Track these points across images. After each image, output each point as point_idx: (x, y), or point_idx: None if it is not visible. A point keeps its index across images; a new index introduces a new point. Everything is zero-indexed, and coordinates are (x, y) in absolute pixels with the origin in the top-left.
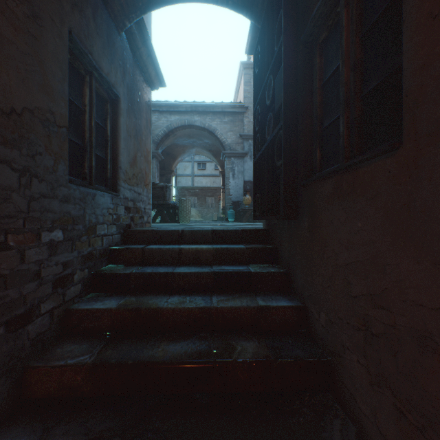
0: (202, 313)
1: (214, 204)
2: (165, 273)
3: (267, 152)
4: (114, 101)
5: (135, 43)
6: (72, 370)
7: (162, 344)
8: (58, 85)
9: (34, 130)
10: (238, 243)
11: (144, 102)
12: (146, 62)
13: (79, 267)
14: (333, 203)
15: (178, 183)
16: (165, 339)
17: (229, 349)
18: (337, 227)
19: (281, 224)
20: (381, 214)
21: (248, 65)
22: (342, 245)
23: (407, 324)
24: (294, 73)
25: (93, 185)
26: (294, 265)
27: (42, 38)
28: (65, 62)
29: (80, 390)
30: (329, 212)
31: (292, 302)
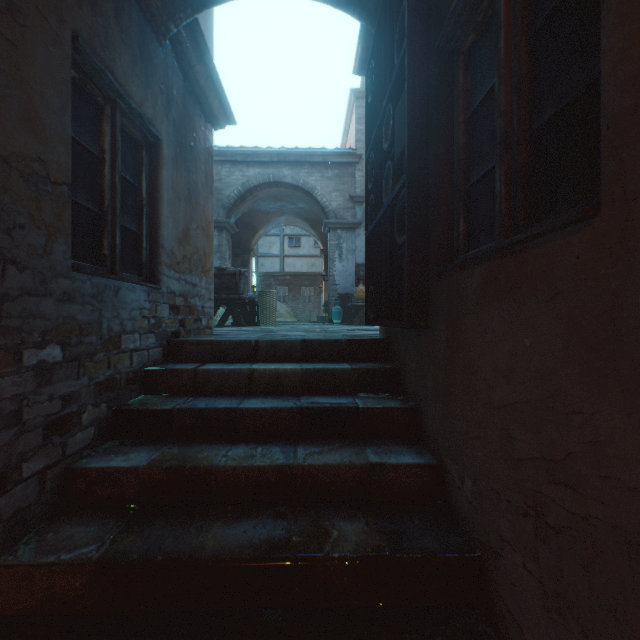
0: (279, 474)
1: (313, 297)
2: (225, 410)
3: (385, 222)
4: (153, 145)
5: (187, 58)
6: (67, 572)
7: (214, 526)
8: (54, 119)
9: (9, 190)
10: (341, 361)
11: (201, 148)
12: (205, 87)
13: (91, 402)
14: (485, 305)
15: (260, 267)
16: (220, 518)
17: (319, 535)
18: (491, 343)
19: (406, 333)
20: (564, 327)
21: (362, 94)
22: (498, 374)
23: (609, 518)
24: (424, 98)
25: (116, 274)
26: (425, 397)
27: (24, 45)
28: (66, 84)
29: (79, 602)
30: (478, 319)
31: (421, 457)
